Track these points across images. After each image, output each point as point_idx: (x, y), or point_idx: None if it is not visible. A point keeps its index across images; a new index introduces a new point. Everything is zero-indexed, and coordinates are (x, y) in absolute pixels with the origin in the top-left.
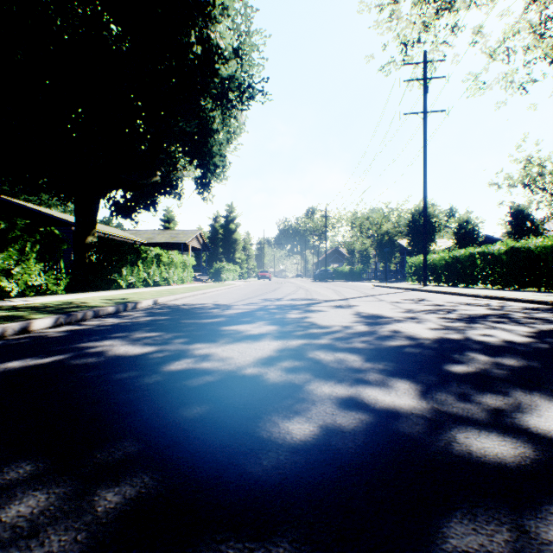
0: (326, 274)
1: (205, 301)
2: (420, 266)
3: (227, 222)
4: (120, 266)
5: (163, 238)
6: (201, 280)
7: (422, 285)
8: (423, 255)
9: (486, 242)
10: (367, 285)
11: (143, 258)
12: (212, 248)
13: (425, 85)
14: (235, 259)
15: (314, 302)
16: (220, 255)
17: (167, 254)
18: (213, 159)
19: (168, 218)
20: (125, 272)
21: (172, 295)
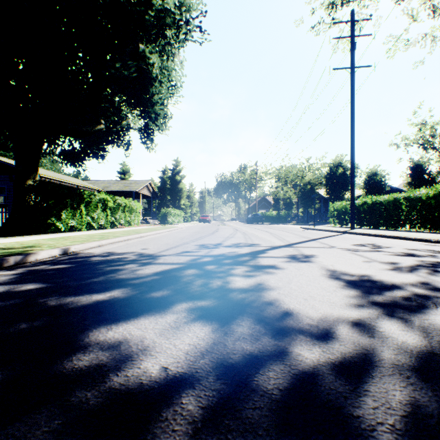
0: (257, 218)
1: (132, 247)
2: (342, 211)
3: (174, 174)
4: (58, 209)
5: (117, 187)
6: (151, 223)
7: (351, 228)
8: (351, 200)
9: (389, 191)
10: (296, 228)
11: (90, 203)
12: (162, 196)
13: (353, 42)
14: (180, 205)
15: (259, 250)
16: (168, 202)
17: (113, 199)
18: (154, 107)
19: (124, 170)
20: (64, 215)
21: (96, 241)
